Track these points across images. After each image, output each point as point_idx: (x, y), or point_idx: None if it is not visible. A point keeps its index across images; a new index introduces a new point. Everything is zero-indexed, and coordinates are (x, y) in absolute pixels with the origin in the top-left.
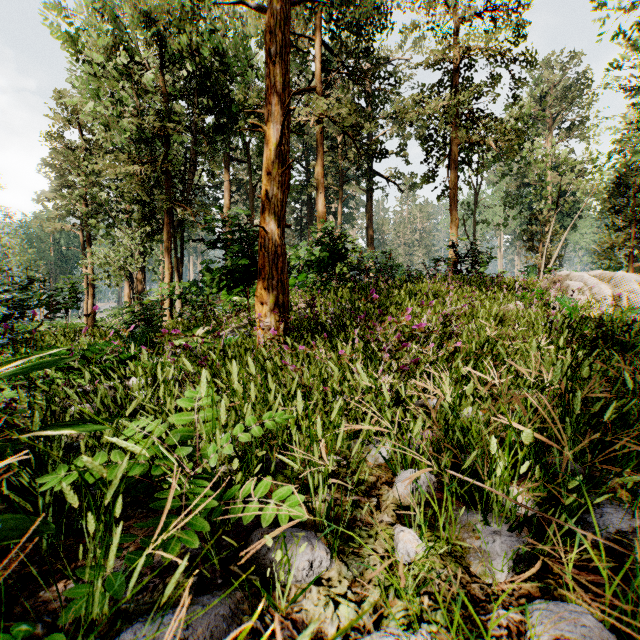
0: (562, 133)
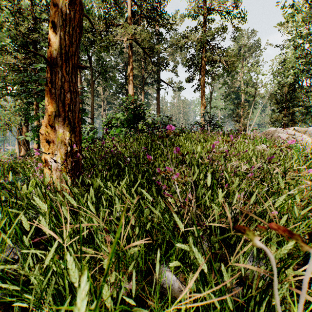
0: (247, 68)
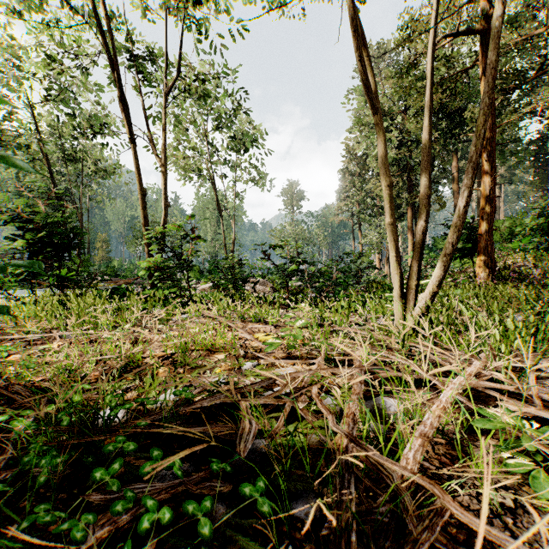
0: None
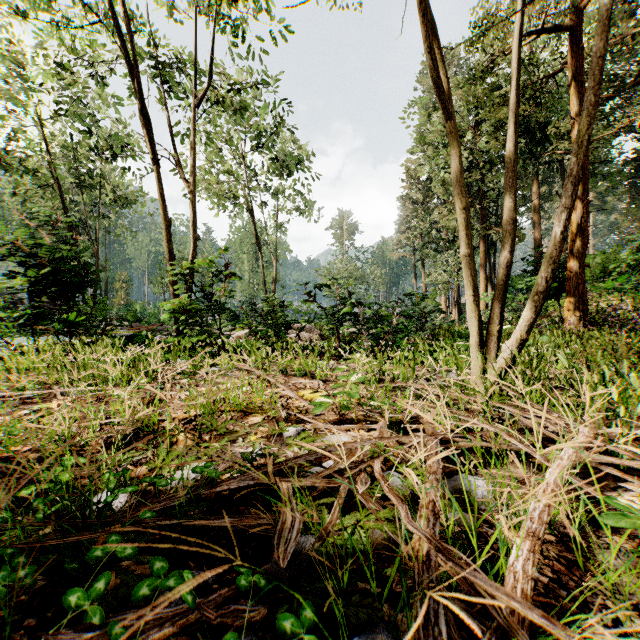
0: None
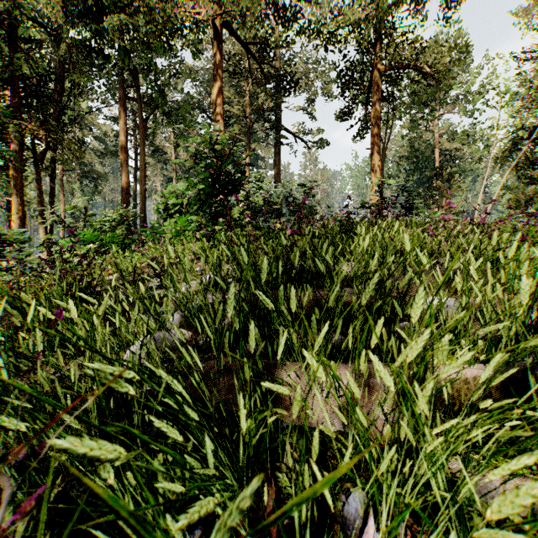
0: (444, 108)
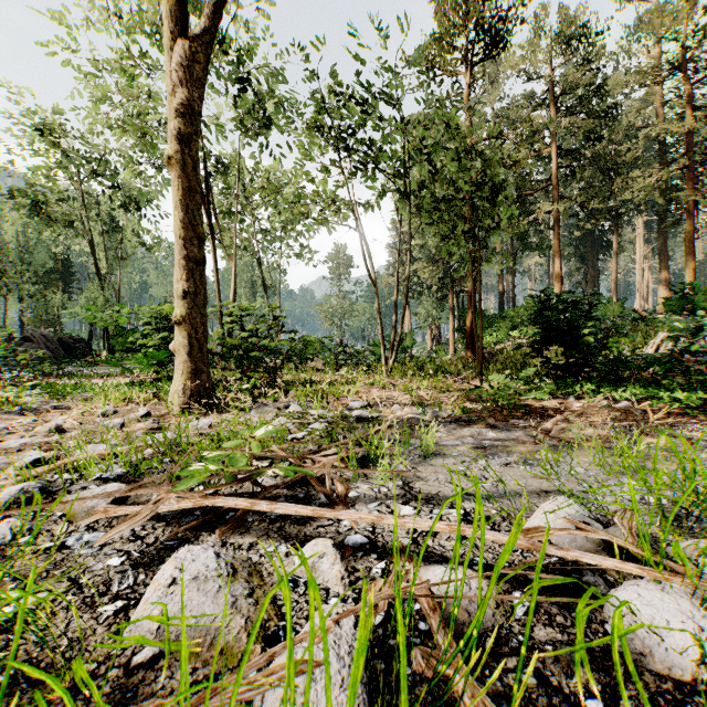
0: None
